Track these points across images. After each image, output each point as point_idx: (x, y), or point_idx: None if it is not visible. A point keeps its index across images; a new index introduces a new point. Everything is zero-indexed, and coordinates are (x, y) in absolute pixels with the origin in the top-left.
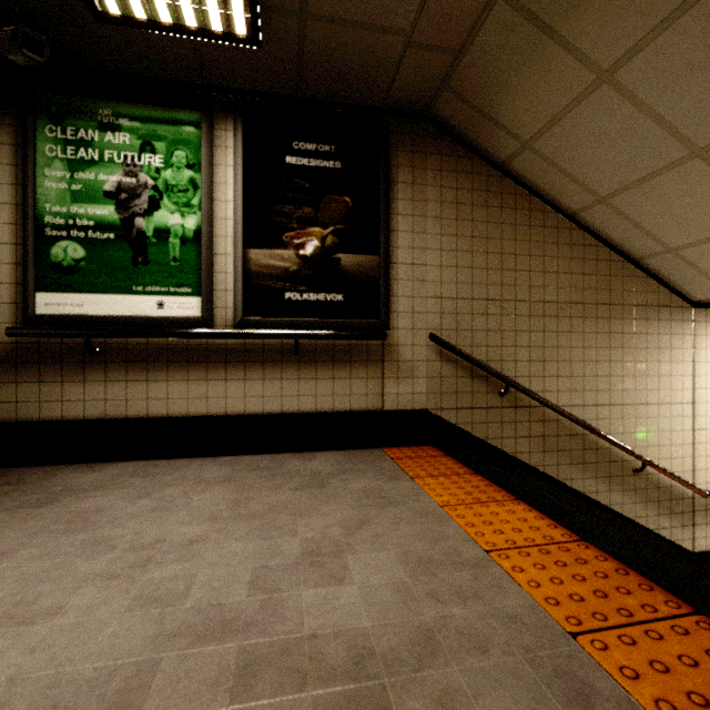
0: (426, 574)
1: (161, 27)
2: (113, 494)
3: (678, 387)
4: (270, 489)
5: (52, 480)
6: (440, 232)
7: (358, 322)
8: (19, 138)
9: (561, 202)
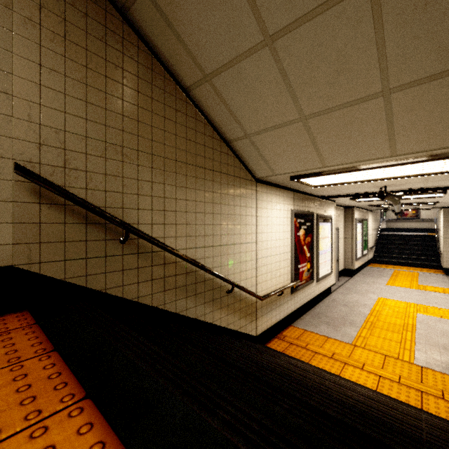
0: None
1: None
2: None
3: (249, 232)
4: None
5: None
6: (39, 42)
7: None
8: None
9: (179, 74)
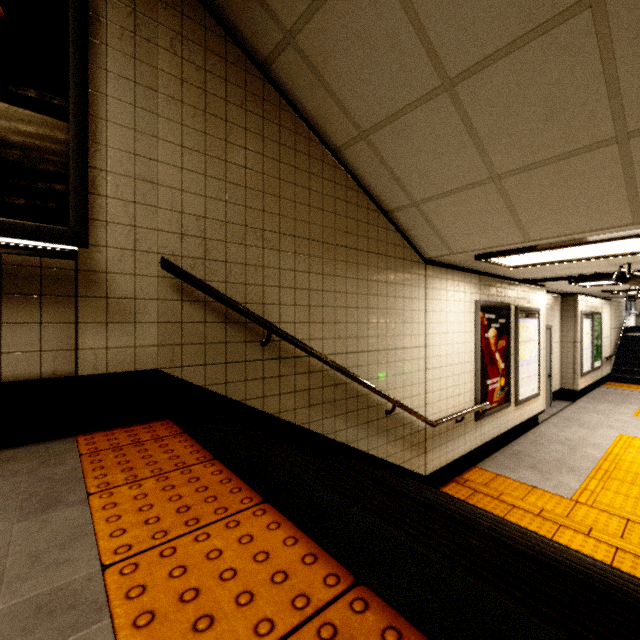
0: None
1: None
2: None
3: (416, 333)
4: None
5: None
6: (181, 121)
7: (19, 224)
8: None
9: (327, 132)
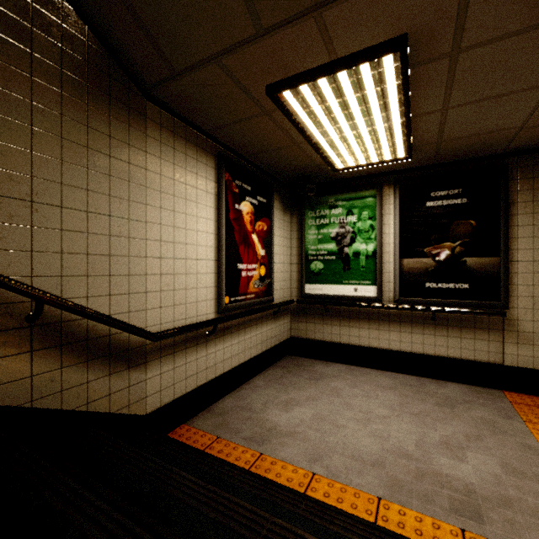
0: (516, 477)
1: (361, 167)
2: (341, 382)
3: None
4: (418, 400)
5: (314, 367)
6: None
7: (481, 303)
8: (299, 219)
9: None
